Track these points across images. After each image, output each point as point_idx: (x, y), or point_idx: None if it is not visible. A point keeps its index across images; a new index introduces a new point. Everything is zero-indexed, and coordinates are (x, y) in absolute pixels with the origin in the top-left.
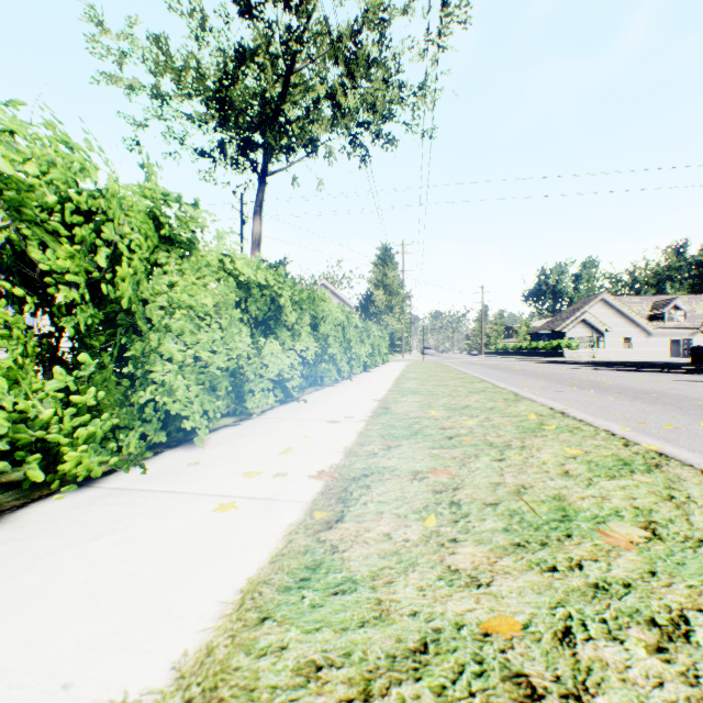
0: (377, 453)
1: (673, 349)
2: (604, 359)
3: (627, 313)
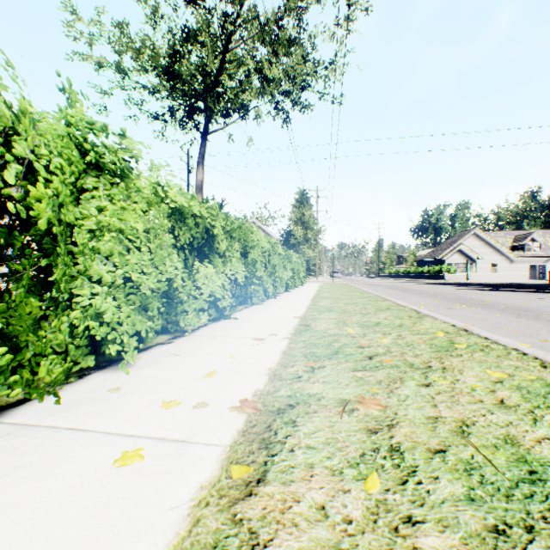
0: (301, 376)
1: (530, 273)
2: (477, 281)
3: (494, 244)
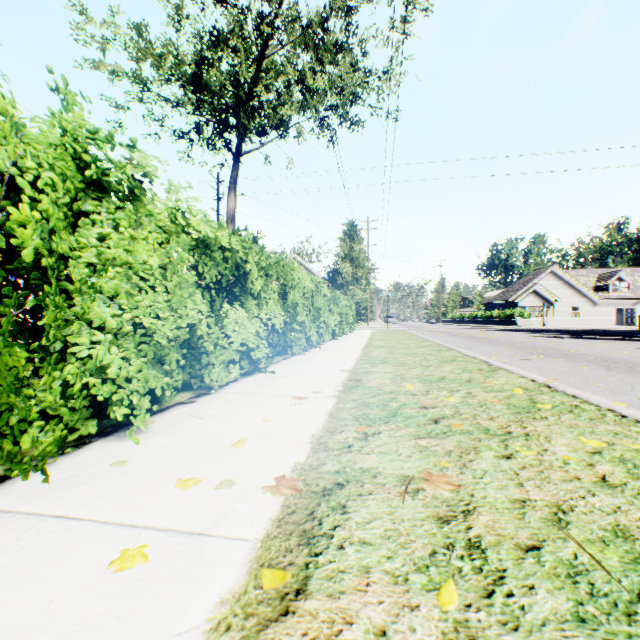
0: (351, 444)
1: (617, 318)
2: (555, 327)
3: (575, 285)
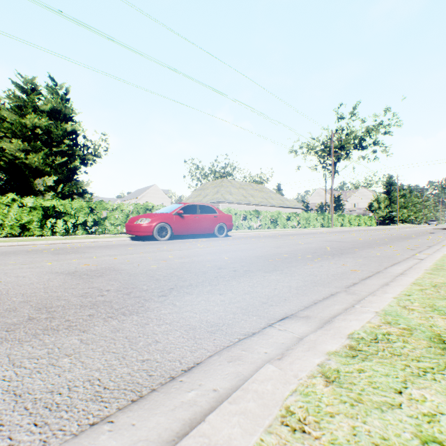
0: None
1: None
2: None
3: None
